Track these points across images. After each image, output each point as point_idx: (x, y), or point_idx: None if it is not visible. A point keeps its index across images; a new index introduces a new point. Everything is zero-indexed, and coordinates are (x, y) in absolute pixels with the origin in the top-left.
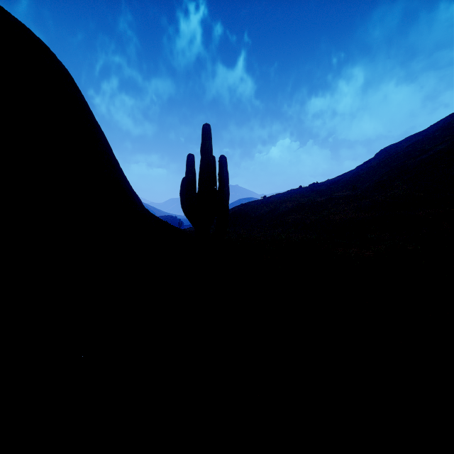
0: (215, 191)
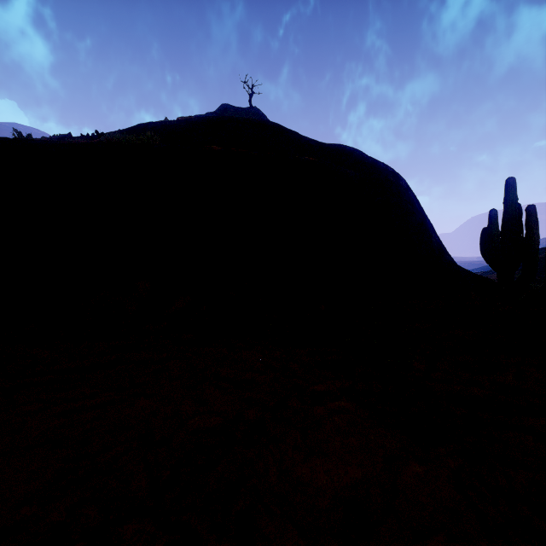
0: (520, 237)
